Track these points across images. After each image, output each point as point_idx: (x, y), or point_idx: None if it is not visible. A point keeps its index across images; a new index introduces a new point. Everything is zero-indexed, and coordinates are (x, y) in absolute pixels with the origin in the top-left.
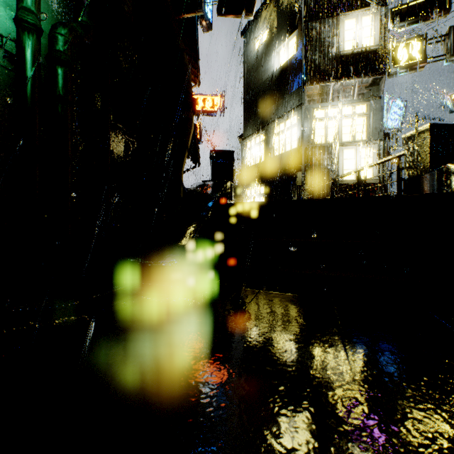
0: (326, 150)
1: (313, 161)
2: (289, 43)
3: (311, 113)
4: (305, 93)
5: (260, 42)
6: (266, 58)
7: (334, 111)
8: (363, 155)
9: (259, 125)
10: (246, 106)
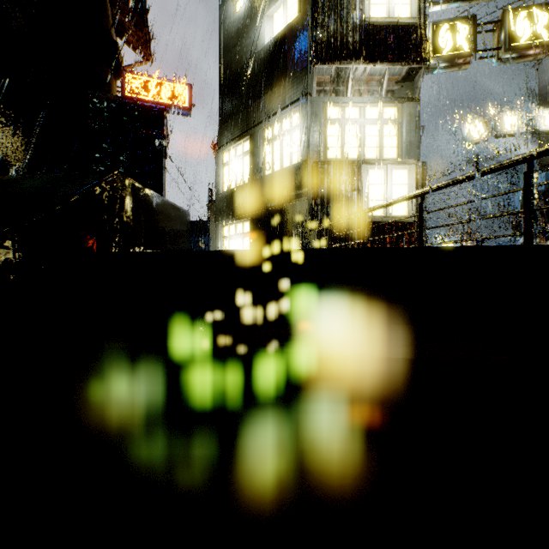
0: (345, 169)
1: (325, 184)
2: (287, 2)
3: (321, 109)
4: (313, 77)
5: (244, 0)
6: (253, 24)
7: (354, 111)
8: (396, 180)
9: (242, 128)
10: (223, 98)
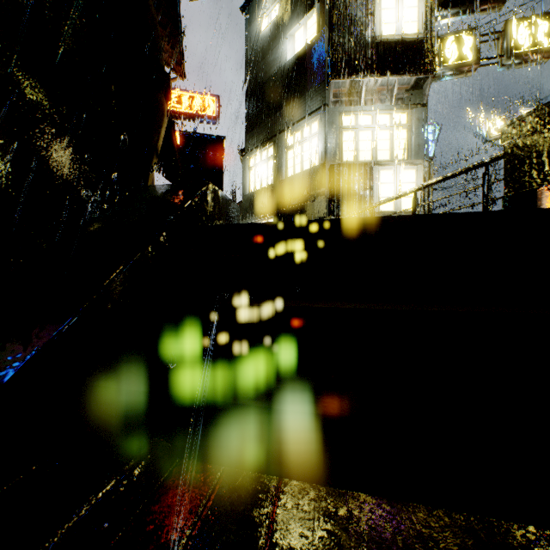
0: (358, 170)
1: (340, 184)
2: (307, 23)
3: (337, 118)
4: (330, 90)
5: (268, 21)
6: (276, 42)
7: (367, 118)
8: (404, 179)
9: (266, 135)
10: (249, 109)
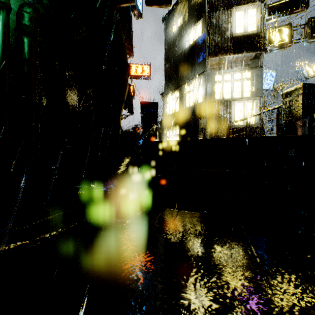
0: (223, 104)
1: (213, 111)
2: (196, 28)
3: (212, 77)
4: (208, 63)
5: (176, 27)
6: (180, 38)
7: (228, 76)
8: (249, 107)
9: (175, 86)
10: (166, 72)
